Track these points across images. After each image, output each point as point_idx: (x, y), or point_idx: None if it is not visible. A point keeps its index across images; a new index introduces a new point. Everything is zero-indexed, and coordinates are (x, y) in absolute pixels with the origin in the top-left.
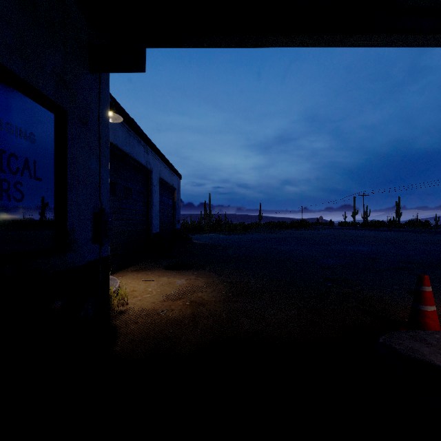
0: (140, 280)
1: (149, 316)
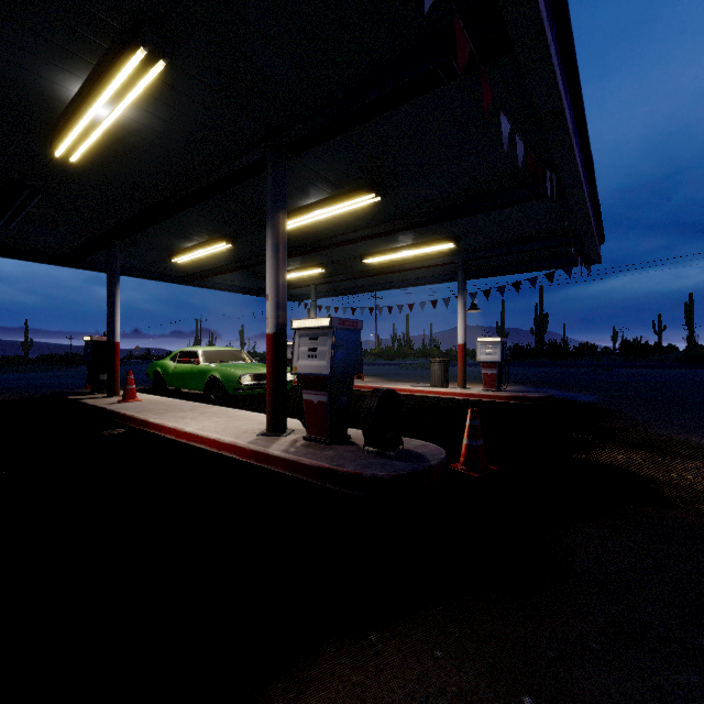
0: None
1: None
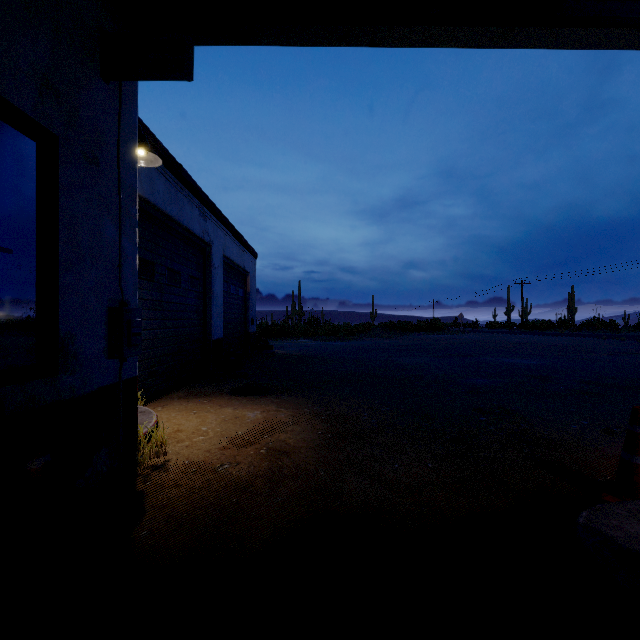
0: (191, 412)
1: (199, 475)
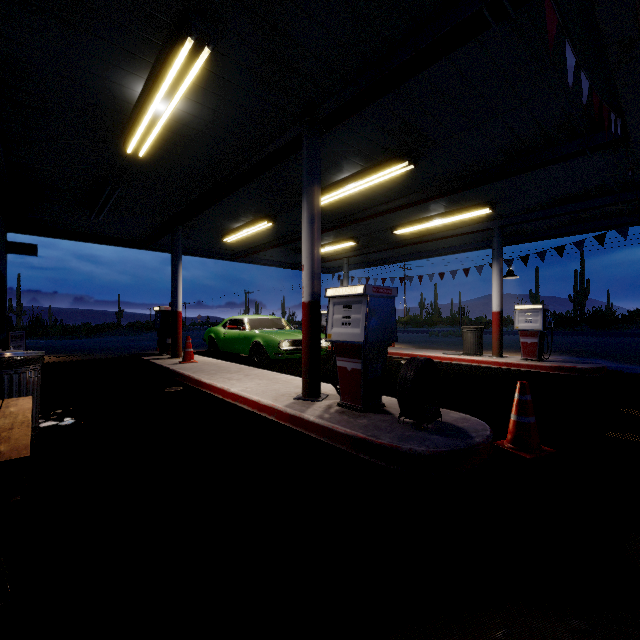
0: None
1: None
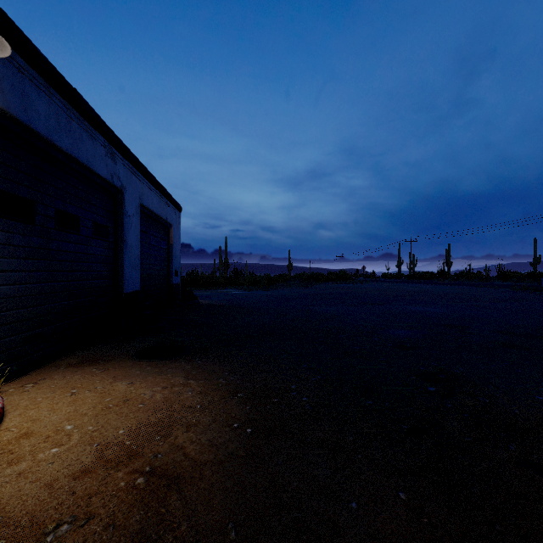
0: (68, 392)
1: None
